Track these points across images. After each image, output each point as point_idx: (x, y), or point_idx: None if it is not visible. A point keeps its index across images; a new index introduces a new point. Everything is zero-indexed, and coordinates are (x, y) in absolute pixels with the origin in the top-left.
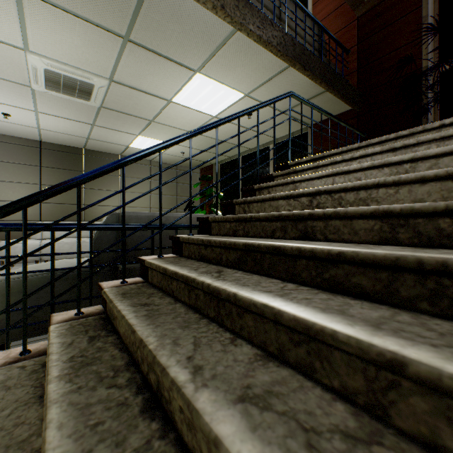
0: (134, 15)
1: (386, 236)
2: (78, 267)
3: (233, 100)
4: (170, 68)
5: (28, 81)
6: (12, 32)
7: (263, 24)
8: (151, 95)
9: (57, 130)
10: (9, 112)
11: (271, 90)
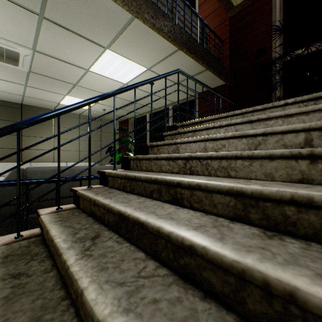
0: None
1: (240, 214)
2: None
3: (139, 72)
4: (84, 44)
5: None
6: None
7: (156, 14)
8: (71, 65)
9: None
10: None
11: (167, 66)
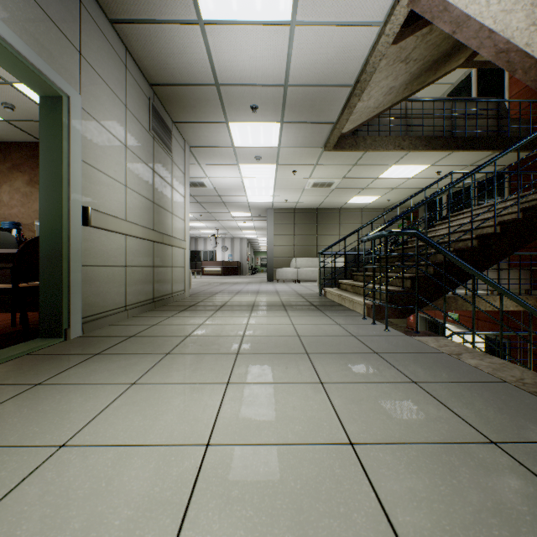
0: (358, 159)
1: None
2: (345, 265)
3: (422, 169)
4: (376, 167)
5: (304, 186)
6: (307, 175)
7: (429, 142)
8: (364, 178)
9: (306, 202)
10: (287, 198)
11: (449, 160)
